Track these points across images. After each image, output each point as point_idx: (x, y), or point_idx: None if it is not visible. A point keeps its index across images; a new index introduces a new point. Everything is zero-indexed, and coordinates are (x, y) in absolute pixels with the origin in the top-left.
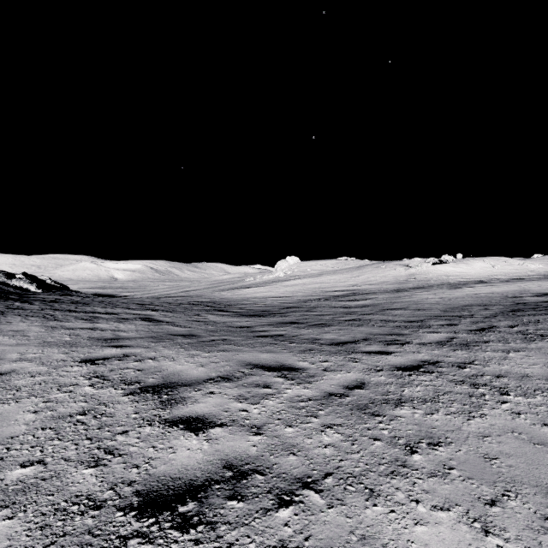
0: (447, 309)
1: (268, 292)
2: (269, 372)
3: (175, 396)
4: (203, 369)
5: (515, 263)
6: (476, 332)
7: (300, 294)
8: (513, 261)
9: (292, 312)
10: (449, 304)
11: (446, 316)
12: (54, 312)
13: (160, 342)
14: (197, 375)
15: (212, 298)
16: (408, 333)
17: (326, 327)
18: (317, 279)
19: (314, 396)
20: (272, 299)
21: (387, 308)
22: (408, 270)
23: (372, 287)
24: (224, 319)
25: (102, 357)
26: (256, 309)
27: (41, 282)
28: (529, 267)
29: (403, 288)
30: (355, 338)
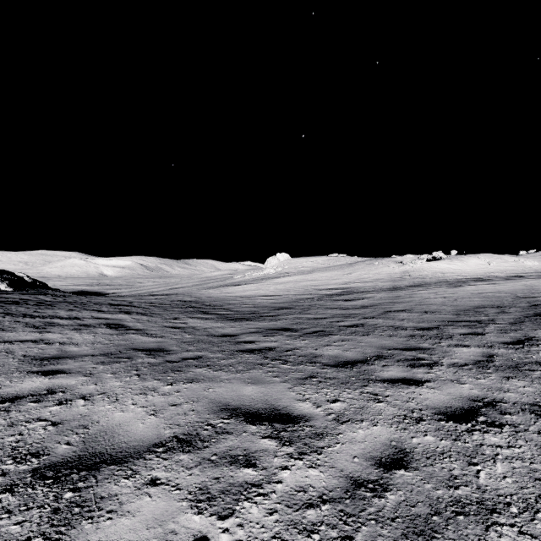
0: (458, 312)
1: (258, 290)
2: (253, 427)
3: (86, 492)
4: (154, 420)
5: (511, 260)
6: (515, 346)
7: (291, 292)
8: (508, 258)
9: (284, 315)
10: (456, 305)
11: (463, 321)
12: (4, 317)
13: (113, 363)
14: (141, 434)
15: (198, 297)
16: (429, 347)
17: (326, 336)
18: (308, 276)
19: (330, 488)
20: (262, 298)
21: (389, 310)
22: (402, 267)
23: (367, 285)
24: (206, 325)
25: (13, 395)
26: (244, 310)
27: (16, 280)
28: (525, 264)
29: (400, 287)
30: (366, 355)
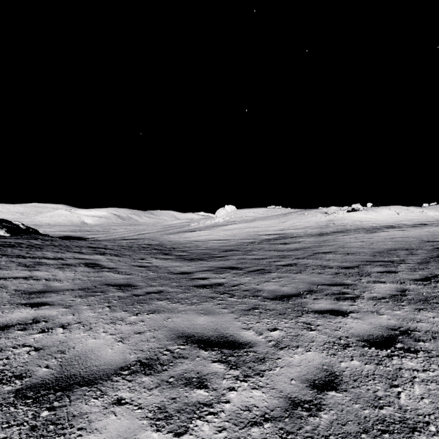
0: (374, 253)
1: (209, 235)
2: (205, 352)
3: (60, 411)
4: (121, 346)
5: (416, 211)
6: (424, 283)
7: (236, 237)
8: (414, 209)
9: (231, 256)
10: (373, 248)
11: (378, 261)
12: (1, 257)
13: (89, 296)
14: (109, 359)
15: (161, 241)
16: (351, 283)
17: (265, 274)
18: (250, 224)
19: (271, 407)
20: (213, 242)
21: (317, 252)
22: (327, 216)
23: (298, 231)
24: (167, 264)
25: (4, 324)
26: (198, 252)
27: (13, 227)
28: (428, 214)
29: (325, 233)
30: (299, 289)
